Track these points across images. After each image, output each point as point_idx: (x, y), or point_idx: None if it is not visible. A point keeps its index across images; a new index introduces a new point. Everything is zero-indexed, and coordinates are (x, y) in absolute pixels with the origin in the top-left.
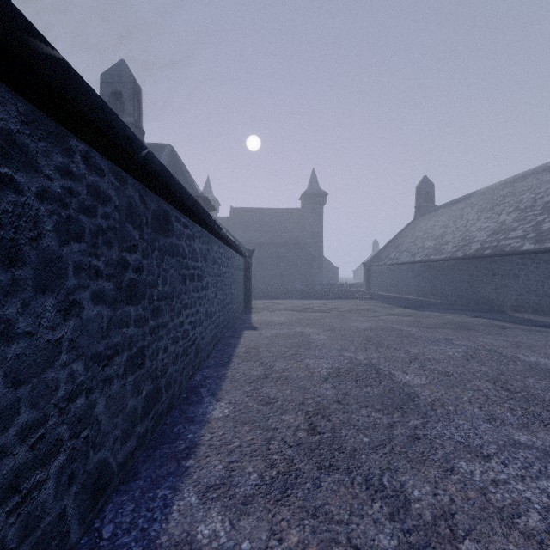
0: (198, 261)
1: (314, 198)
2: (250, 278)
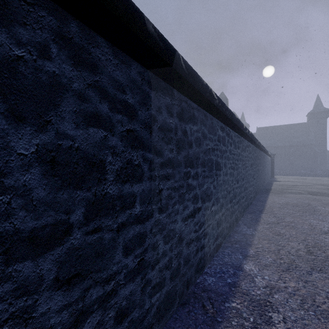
0: (265, 161)
1: (318, 115)
2: (273, 165)
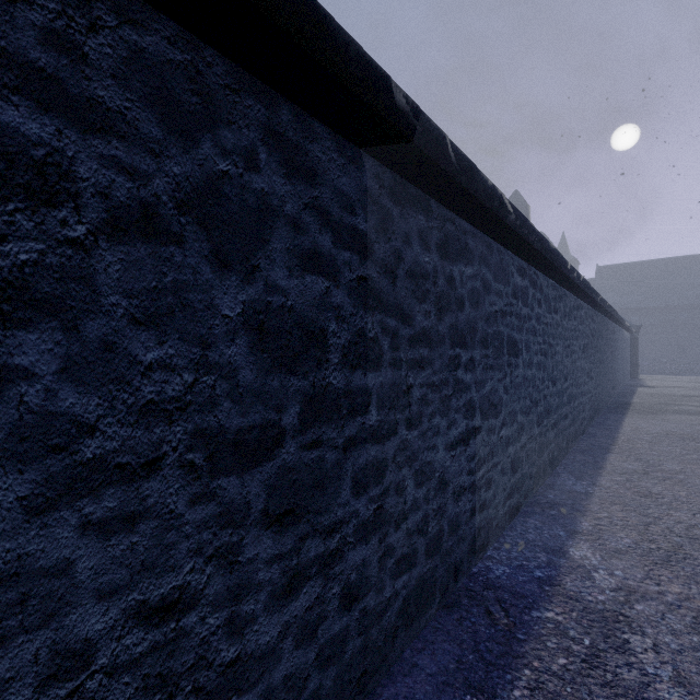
0: (617, 342)
1: None
2: (637, 351)
